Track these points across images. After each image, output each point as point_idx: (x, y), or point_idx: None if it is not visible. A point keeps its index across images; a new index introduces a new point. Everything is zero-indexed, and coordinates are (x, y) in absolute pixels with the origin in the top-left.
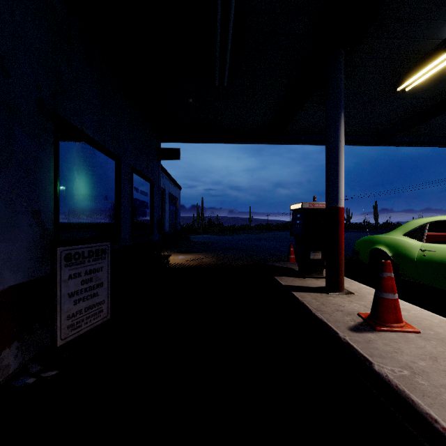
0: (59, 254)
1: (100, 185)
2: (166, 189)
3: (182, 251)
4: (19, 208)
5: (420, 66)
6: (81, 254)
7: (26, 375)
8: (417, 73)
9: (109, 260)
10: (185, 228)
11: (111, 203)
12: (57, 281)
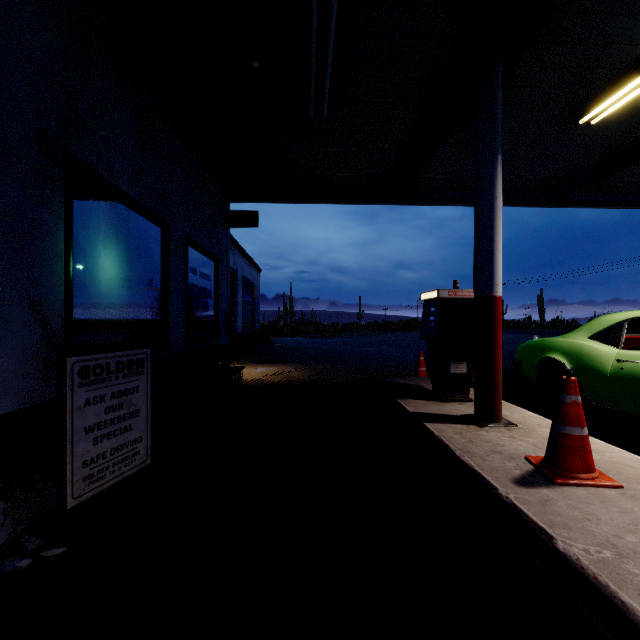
0: (70, 367)
1: (138, 264)
2: (239, 271)
3: (261, 361)
4: (7, 297)
5: (614, 86)
6: (104, 367)
7: (17, 555)
8: (609, 97)
9: (149, 377)
10: (267, 327)
11: (154, 290)
12: (67, 408)
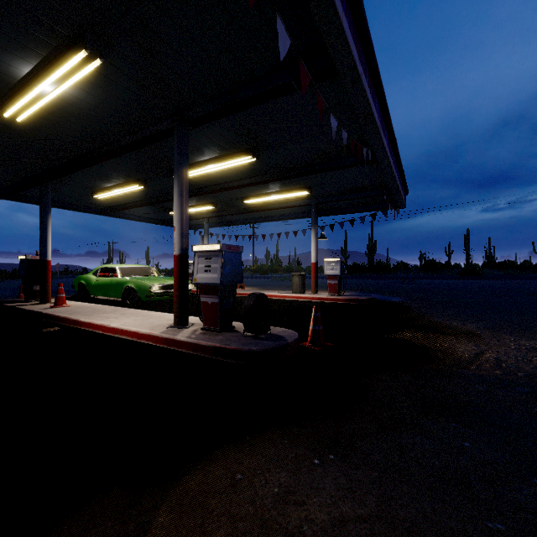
0: None
1: None
2: None
3: None
4: None
5: (100, 192)
6: None
7: None
8: (100, 194)
9: None
10: None
11: None
12: None
